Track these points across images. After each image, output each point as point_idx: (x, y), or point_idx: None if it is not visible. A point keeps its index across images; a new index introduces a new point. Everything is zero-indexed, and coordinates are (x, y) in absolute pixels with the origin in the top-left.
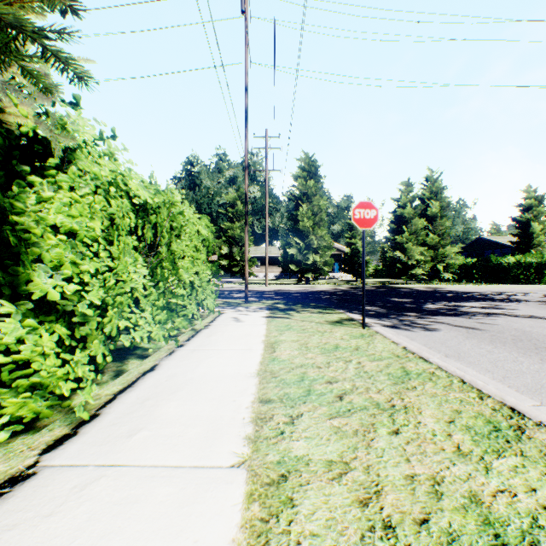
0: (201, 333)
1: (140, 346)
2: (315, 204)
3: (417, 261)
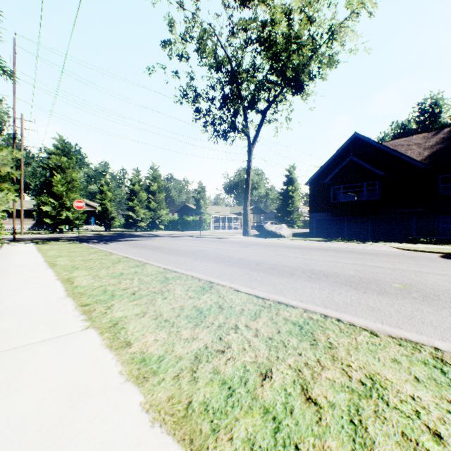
0: (3, 248)
1: None
2: (69, 175)
3: (142, 218)
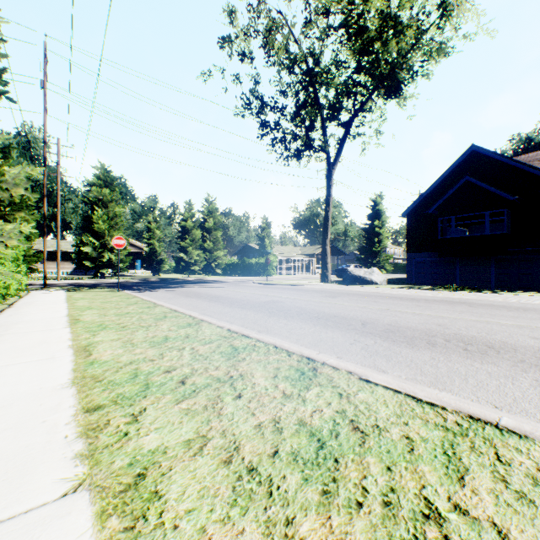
0: (27, 296)
1: None
2: (111, 210)
3: (196, 260)
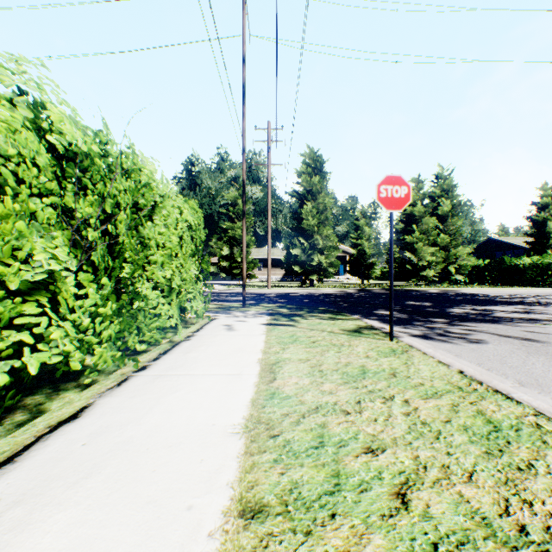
0: (179, 347)
1: (90, 367)
2: (320, 202)
3: (428, 262)
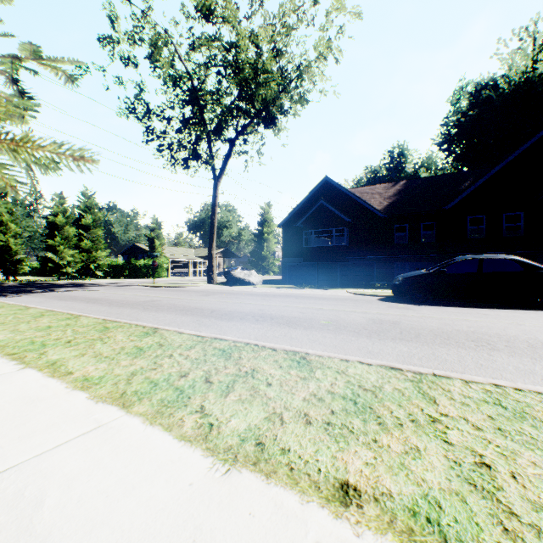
0: None
1: None
2: None
3: (69, 262)
